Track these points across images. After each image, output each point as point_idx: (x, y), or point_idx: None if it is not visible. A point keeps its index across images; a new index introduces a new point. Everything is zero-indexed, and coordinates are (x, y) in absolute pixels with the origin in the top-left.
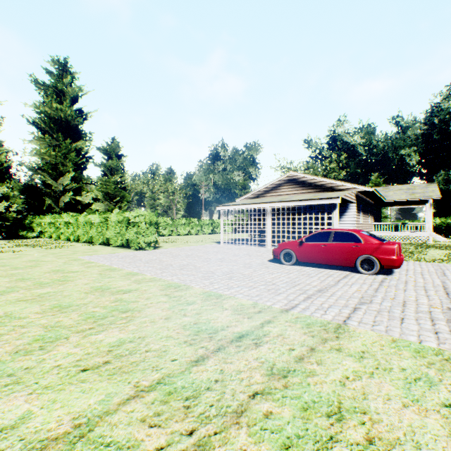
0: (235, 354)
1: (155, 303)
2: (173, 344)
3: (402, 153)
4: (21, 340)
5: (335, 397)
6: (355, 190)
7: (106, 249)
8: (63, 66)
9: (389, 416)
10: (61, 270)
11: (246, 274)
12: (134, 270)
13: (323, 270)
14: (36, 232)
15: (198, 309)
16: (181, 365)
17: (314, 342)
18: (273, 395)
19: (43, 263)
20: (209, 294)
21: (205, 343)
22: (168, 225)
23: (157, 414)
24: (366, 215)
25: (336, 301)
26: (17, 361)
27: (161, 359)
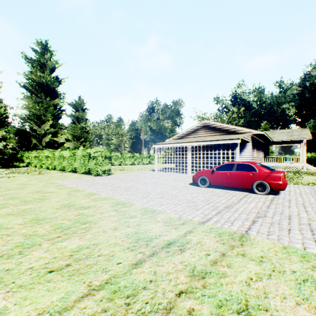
0: (165, 258)
1: (107, 216)
2: (119, 250)
3: (283, 107)
4: (6, 246)
5: (242, 295)
6: (251, 133)
7: (74, 175)
8: (45, 46)
9: (286, 313)
10: (41, 191)
11: (173, 194)
12: (93, 191)
13: (229, 191)
14: (25, 163)
15: (138, 221)
16: (124, 267)
17: (224, 248)
18: (194, 294)
19: (28, 185)
20: (146, 210)
21: (143, 249)
22: (118, 158)
23: (104, 310)
24: (258, 151)
25: (239, 216)
26: (1, 264)
27: (109, 262)
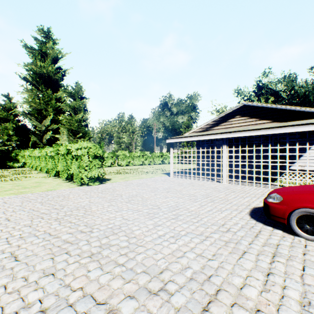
0: None
1: None
2: None
3: None
4: None
5: None
6: None
7: (52, 183)
8: (47, 34)
9: None
10: None
11: (262, 312)
12: (3, 253)
13: None
14: (20, 163)
15: None
16: None
17: None
18: None
19: None
20: None
21: None
22: (125, 157)
23: None
24: None
25: None
26: None
27: None
